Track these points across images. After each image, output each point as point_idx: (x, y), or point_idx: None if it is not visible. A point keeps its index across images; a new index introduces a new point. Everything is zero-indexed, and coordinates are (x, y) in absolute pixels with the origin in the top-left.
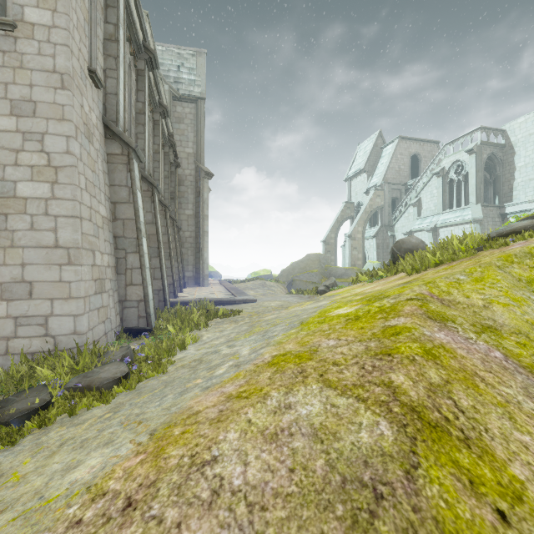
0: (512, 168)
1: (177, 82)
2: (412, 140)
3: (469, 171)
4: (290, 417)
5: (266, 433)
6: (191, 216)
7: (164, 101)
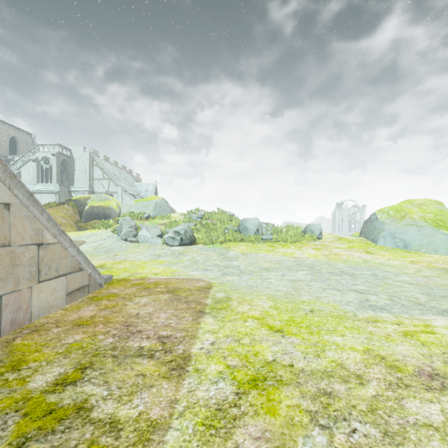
0: (74, 169)
1: None
2: (11, 126)
3: (53, 165)
4: None
5: None
6: None
7: None
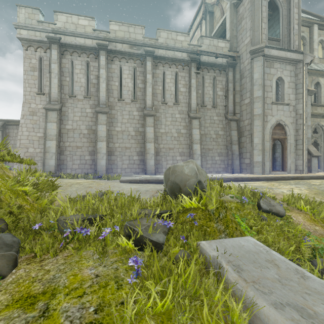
0: None
1: None
2: None
3: None
4: None
5: None
6: (248, 104)
7: (175, 36)
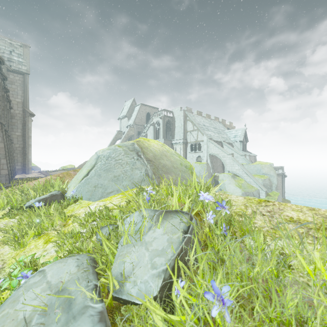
0: (174, 126)
1: (10, 61)
2: (147, 106)
3: (161, 125)
4: (47, 177)
5: (44, 178)
6: (20, 136)
7: None
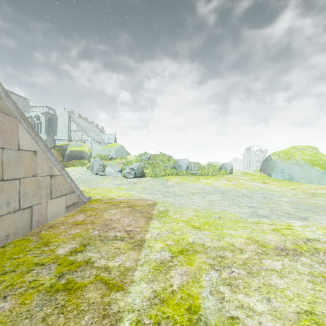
0: (57, 124)
1: None
2: (12, 93)
3: (42, 121)
4: None
5: None
6: None
7: None
